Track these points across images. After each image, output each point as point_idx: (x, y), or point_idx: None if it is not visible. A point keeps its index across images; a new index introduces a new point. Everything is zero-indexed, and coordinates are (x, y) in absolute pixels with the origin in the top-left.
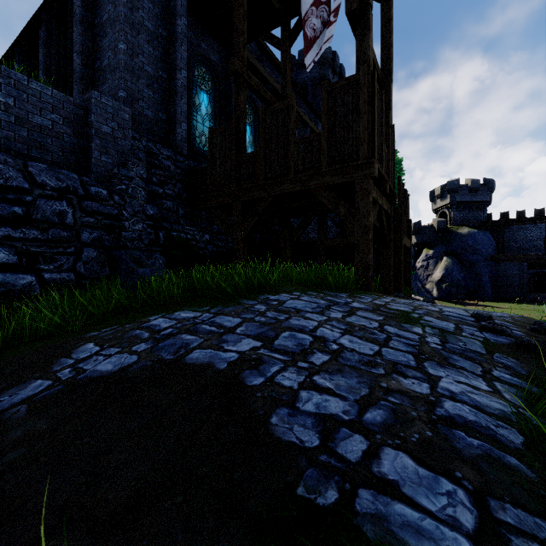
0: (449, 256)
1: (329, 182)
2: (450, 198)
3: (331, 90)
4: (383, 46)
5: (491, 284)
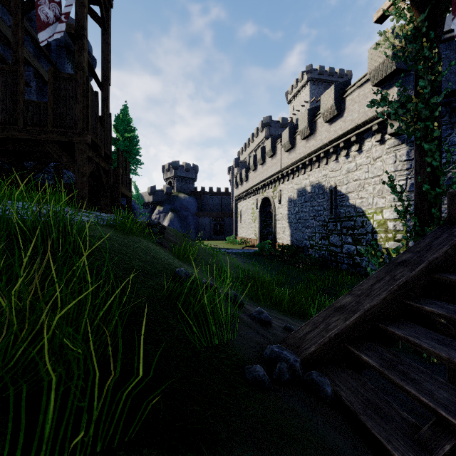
0: (172, 211)
1: (55, 138)
2: (174, 172)
3: (56, 76)
4: (103, 59)
5: (195, 230)
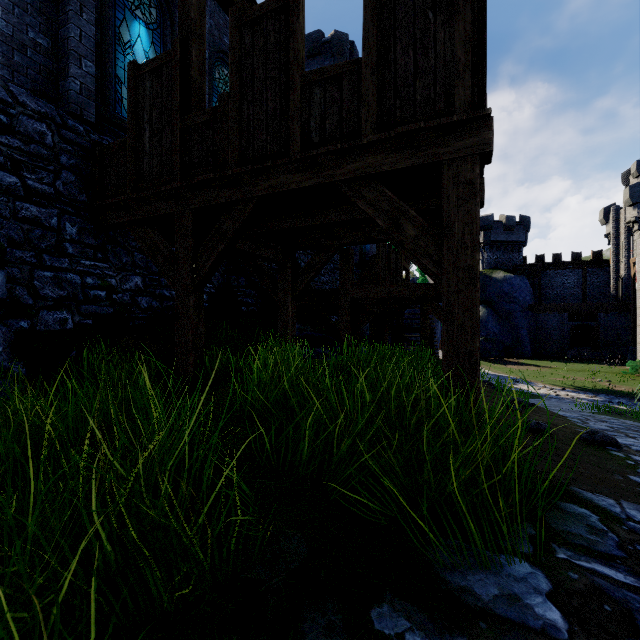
0: (483, 305)
1: (381, 166)
2: (483, 236)
3: None
4: None
5: (530, 338)
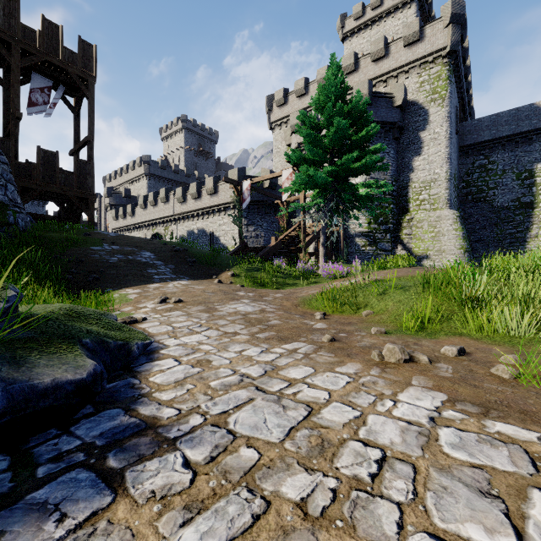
0: None
1: (78, 195)
2: None
3: (79, 161)
4: (76, 135)
5: None
